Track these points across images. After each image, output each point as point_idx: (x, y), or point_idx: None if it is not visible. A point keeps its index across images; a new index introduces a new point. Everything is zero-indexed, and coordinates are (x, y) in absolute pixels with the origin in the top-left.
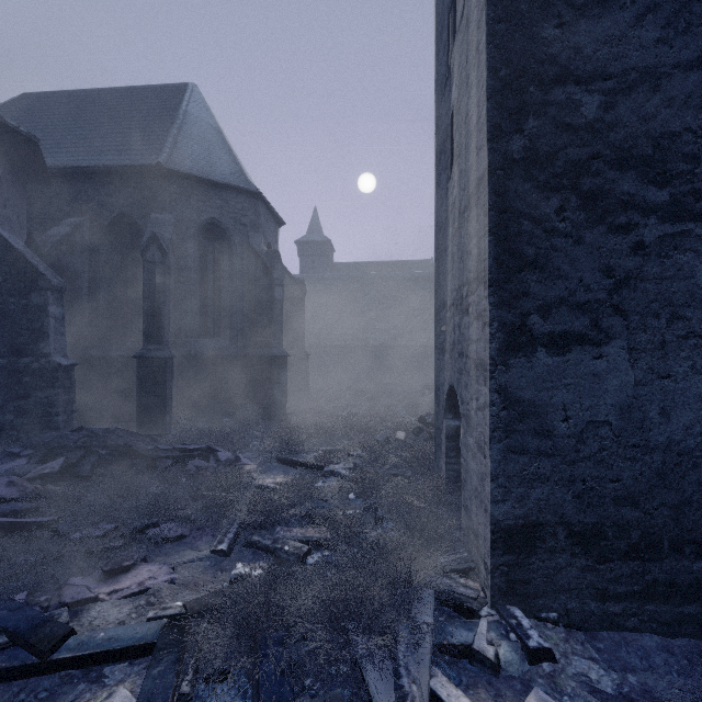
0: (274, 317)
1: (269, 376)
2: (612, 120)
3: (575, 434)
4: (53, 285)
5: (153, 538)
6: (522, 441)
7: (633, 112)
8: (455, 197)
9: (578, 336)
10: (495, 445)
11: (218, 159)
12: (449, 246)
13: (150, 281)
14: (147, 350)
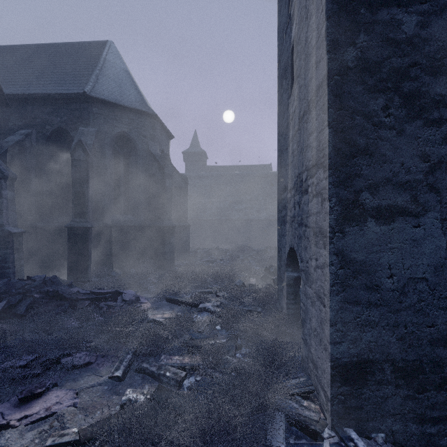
0: (166, 200)
1: (162, 240)
2: (427, 35)
3: (398, 288)
4: (5, 176)
5: (64, 366)
6: (356, 294)
7: (444, 29)
8: (295, 108)
9: (400, 209)
10: (333, 297)
11: (127, 91)
12: (289, 145)
13: (77, 173)
14: (75, 222)
